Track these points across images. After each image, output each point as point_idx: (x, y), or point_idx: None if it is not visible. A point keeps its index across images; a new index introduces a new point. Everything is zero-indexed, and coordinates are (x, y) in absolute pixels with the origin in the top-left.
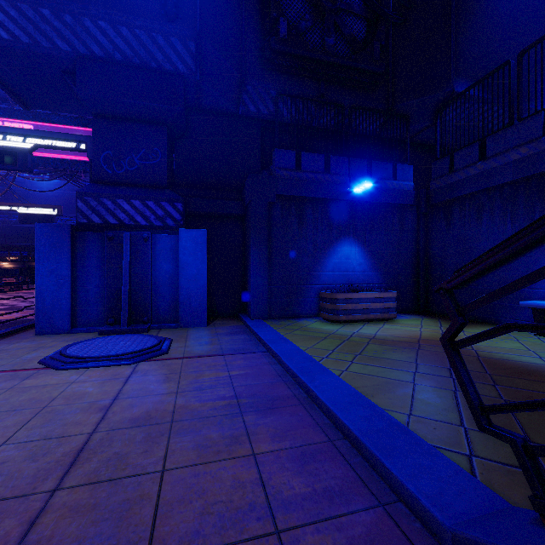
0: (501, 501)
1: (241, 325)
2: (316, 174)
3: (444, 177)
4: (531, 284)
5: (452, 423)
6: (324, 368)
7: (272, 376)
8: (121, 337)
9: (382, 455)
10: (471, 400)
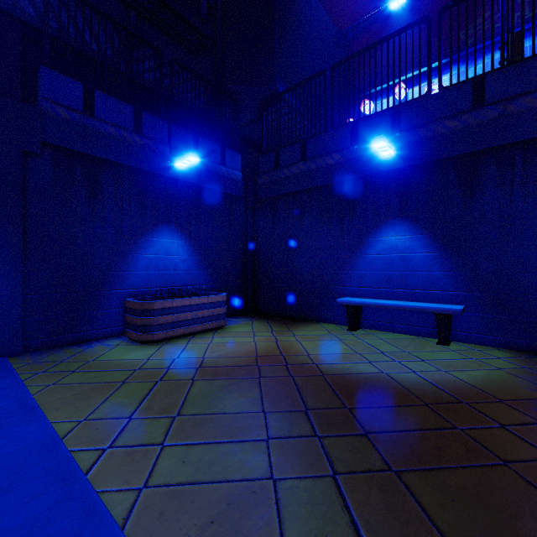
0: None
1: None
2: (120, 129)
3: (270, 172)
4: (342, 282)
5: None
6: (91, 502)
7: None
8: None
9: None
10: None
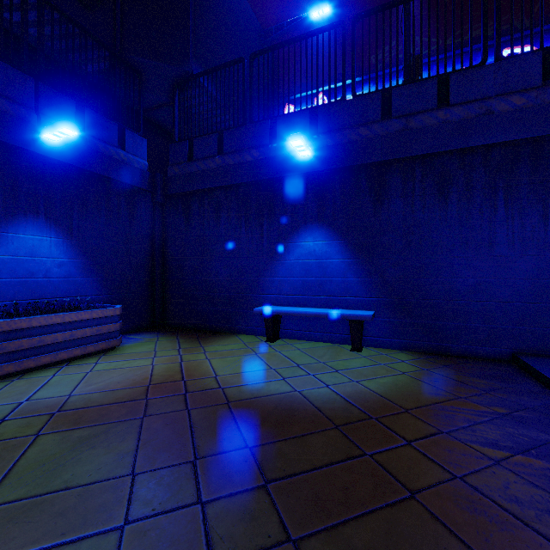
0: None
1: None
2: None
3: (183, 164)
4: (261, 290)
5: None
6: None
7: None
8: None
9: None
10: None
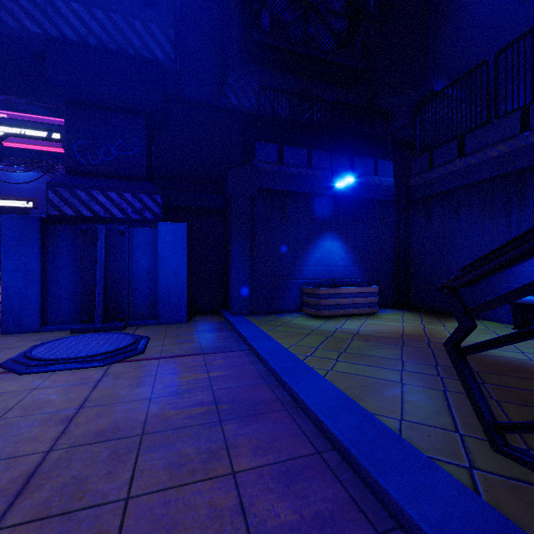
0: (514, 528)
1: (222, 321)
2: (298, 168)
3: (423, 173)
4: (509, 279)
5: (446, 429)
6: (308, 368)
7: (255, 377)
8: (94, 336)
9: (377, 471)
10: (483, 416)
